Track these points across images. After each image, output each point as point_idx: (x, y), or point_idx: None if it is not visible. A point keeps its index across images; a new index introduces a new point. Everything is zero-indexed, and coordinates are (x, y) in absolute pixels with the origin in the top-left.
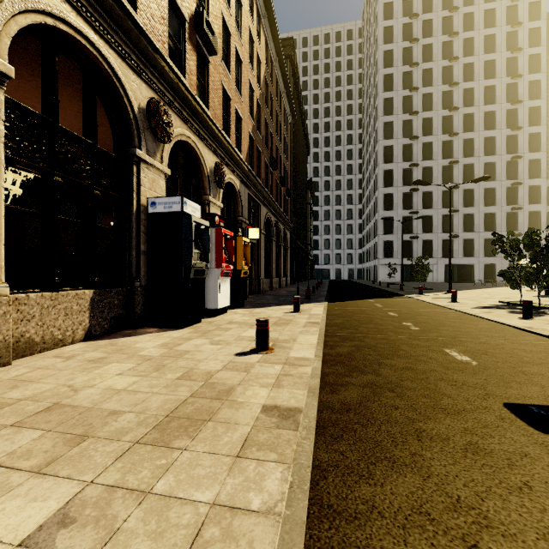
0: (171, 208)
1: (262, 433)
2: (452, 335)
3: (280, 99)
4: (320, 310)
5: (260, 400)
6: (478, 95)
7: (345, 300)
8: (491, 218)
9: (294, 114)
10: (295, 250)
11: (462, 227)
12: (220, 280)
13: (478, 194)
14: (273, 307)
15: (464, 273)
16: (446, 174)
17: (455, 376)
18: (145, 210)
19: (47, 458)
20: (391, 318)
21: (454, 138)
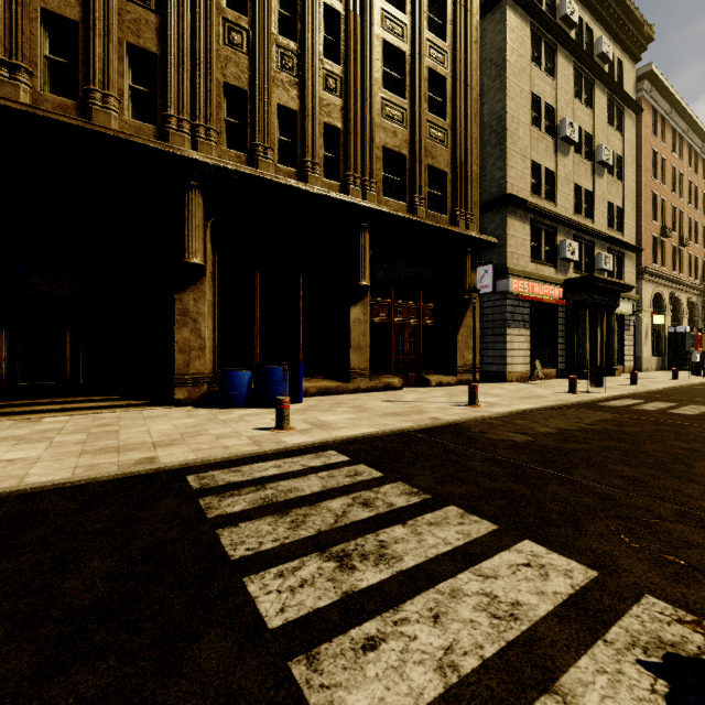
0: (680, 330)
1: None
2: None
3: None
4: None
5: None
6: None
7: None
8: None
9: None
10: None
11: None
12: (696, 355)
13: None
14: None
15: None
16: None
17: None
18: (666, 331)
19: None
20: None
21: None
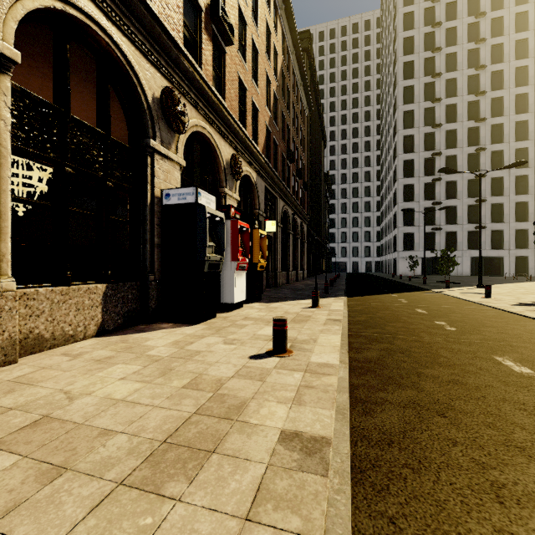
0: (185, 200)
1: (279, 478)
2: (498, 338)
3: (297, 91)
4: (340, 306)
5: (277, 422)
6: (508, 77)
7: (365, 295)
8: (522, 207)
9: (311, 107)
10: (312, 243)
11: (490, 218)
12: (235, 274)
13: (508, 182)
14: (290, 301)
15: (492, 266)
16: (472, 162)
17: (520, 395)
18: (159, 202)
19: (9, 502)
20: (420, 316)
21: (480, 124)
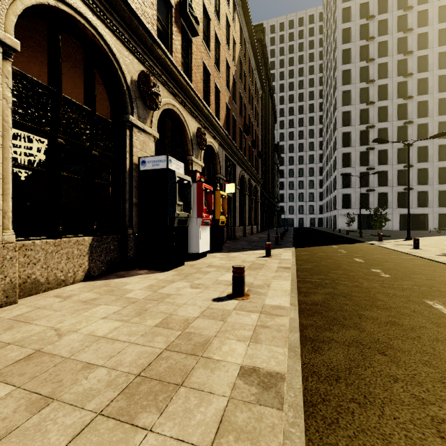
0: (158, 166)
1: (240, 411)
2: (428, 284)
3: (252, 75)
4: (289, 256)
5: (237, 358)
6: (432, 61)
7: (310, 246)
8: (444, 172)
9: (264, 88)
10: (264, 202)
11: (416, 181)
12: (200, 229)
13: (432, 150)
14: (246, 252)
15: (418, 221)
16: (401, 134)
17: None
18: (137, 168)
19: (1, 429)
20: (358, 264)
21: (408, 101)
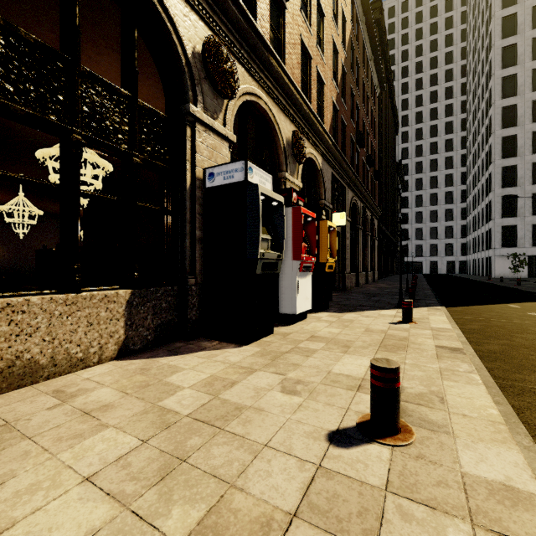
0: (232, 179)
1: None
2: None
3: (367, 67)
4: (444, 322)
5: None
6: None
7: (469, 304)
8: None
9: (383, 85)
10: (383, 240)
11: None
12: (298, 277)
13: None
14: (368, 312)
15: None
16: None
17: None
18: (202, 185)
19: None
20: None
21: None
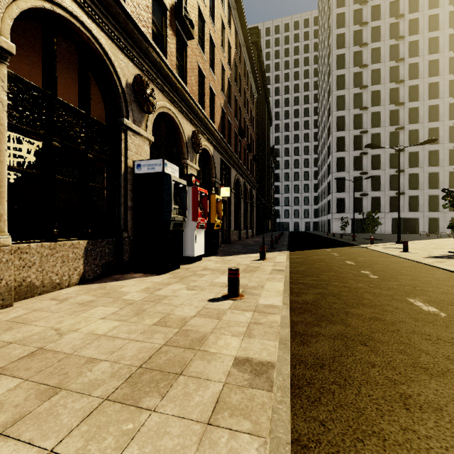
0: (154, 169)
1: (234, 393)
2: (412, 284)
3: (248, 78)
4: (283, 259)
5: (232, 351)
6: (422, 69)
7: (304, 249)
8: (434, 177)
9: (259, 91)
10: (260, 206)
11: (408, 185)
12: (196, 232)
13: (422, 156)
14: (241, 255)
15: (409, 225)
16: (393, 139)
17: (426, 328)
18: (132, 171)
19: (15, 414)
20: (349, 266)
21: (400, 107)
